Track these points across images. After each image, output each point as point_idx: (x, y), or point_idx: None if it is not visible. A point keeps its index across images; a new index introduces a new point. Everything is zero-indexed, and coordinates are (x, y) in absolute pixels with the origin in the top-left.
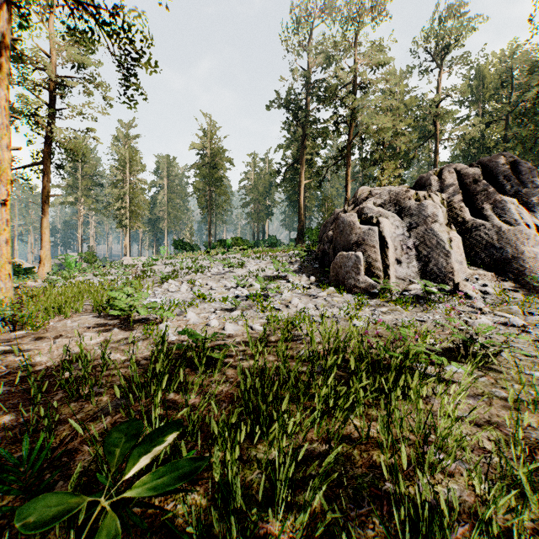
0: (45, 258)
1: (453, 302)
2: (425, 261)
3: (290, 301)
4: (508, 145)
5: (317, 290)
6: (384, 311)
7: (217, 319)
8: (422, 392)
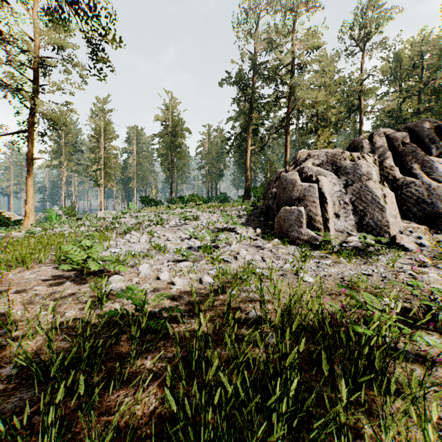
0: (30, 211)
1: (391, 254)
2: (361, 215)
3: (239, 253)
4: (422, 116)
5: (262, 242)
6: (328, 263)
7: (168, 271)
8: (401, 379)
